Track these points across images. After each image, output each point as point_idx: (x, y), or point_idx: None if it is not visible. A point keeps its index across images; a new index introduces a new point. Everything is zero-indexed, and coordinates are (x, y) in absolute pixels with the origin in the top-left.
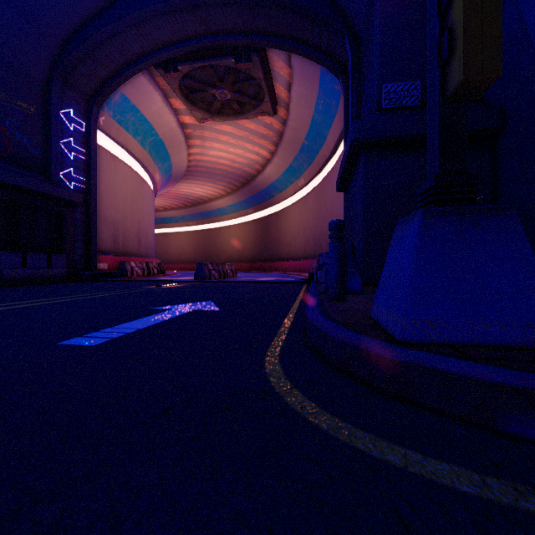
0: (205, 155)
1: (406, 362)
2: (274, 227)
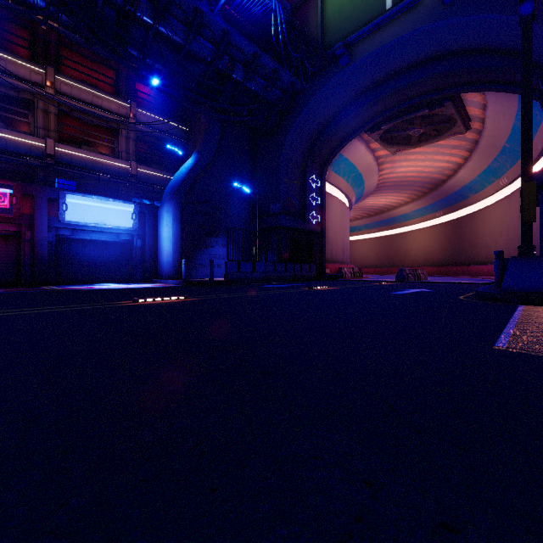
0: (393, 173)
1: (494, 292)
2: (468, 229)
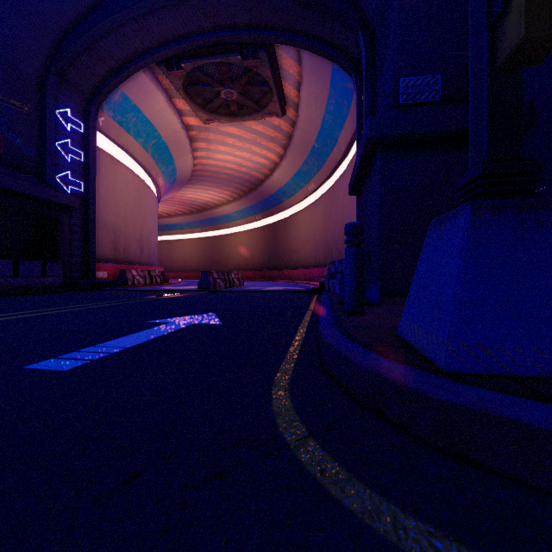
0: (210, 158)
1: (464, 406)
2: (283, 234)
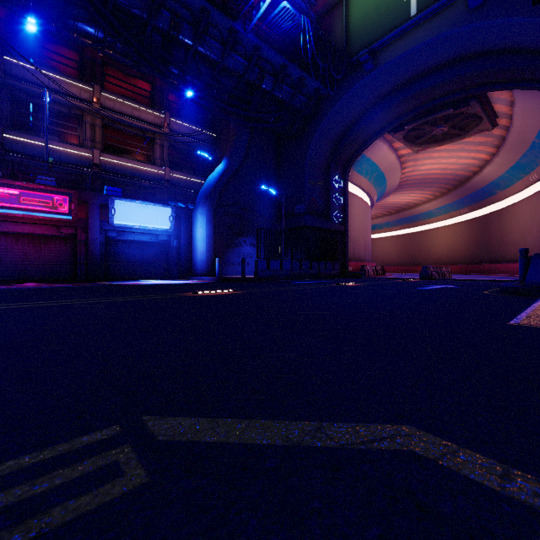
0: (415, 171)
1: (518, 287)
2: (495, 227)
